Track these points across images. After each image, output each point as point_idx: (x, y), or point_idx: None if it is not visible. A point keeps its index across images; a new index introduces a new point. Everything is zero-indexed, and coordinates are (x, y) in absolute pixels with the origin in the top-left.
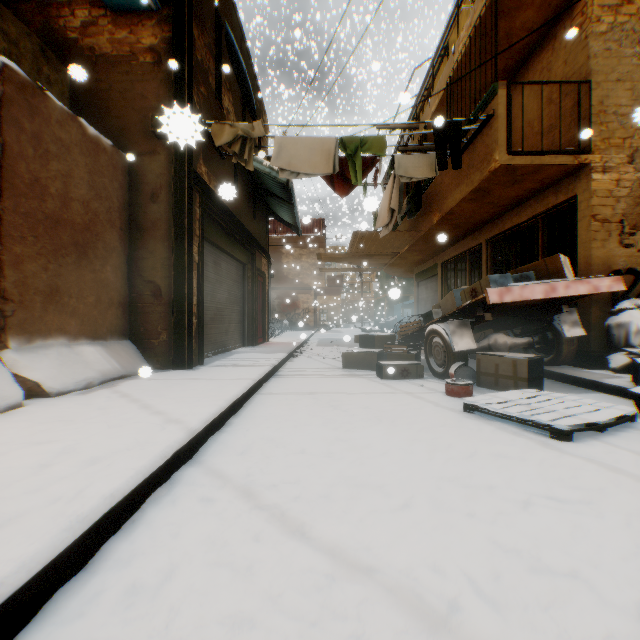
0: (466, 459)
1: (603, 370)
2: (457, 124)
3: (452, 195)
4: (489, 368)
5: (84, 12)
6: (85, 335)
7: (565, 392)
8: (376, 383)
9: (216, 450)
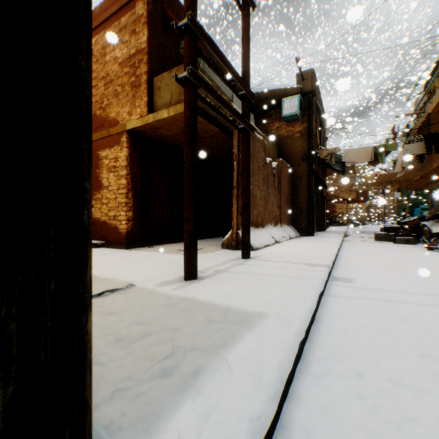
0: (416, 254)
1: None
2: (436, 134)
3: None
4: None
5: (277, 123)
6: (287, 224)
7: None
8: (391, 244)
9: (344, 249)
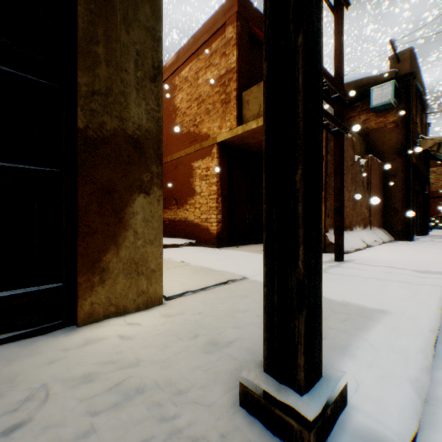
0: None
1: None
2: None
3: None
4: None
5: (363, 116)
6: (377, 226)
7: None
8: None
9: None
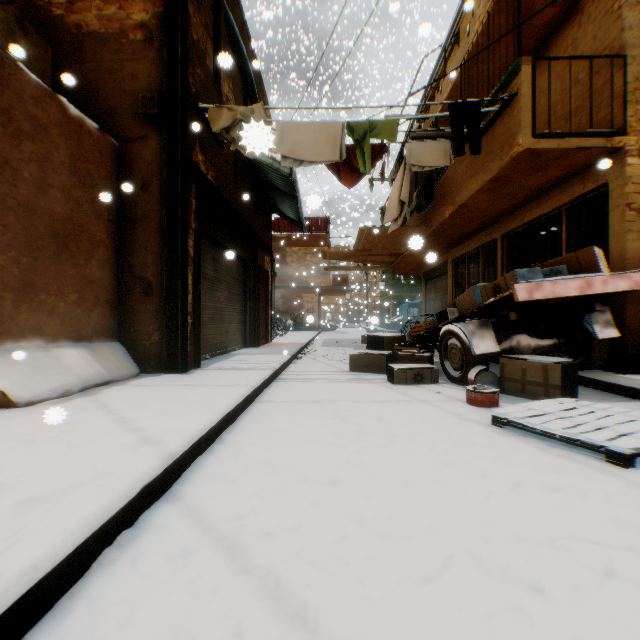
0: (510, 493)
1: (639, 375)
2: (476, 105)
3: (467, 186)
4: (514, 373)
5: None
6: (66, 336)
7: (601, 401)
8: (387, 389)
9: (200, 477)
